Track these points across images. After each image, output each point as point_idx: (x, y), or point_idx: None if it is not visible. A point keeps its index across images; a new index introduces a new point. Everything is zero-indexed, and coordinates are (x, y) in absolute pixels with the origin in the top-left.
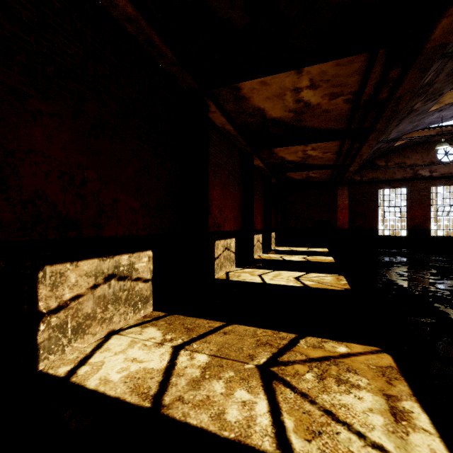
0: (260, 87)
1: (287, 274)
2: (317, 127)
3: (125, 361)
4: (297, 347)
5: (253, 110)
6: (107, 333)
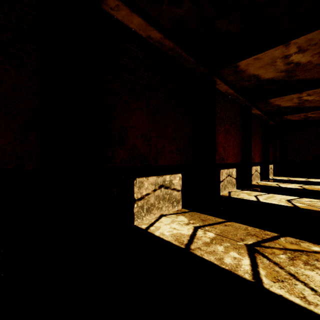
0: (253, 62)
1: (279, 197)
2: (310, 78)
3: (170, 228)
4: (277, 240)
5: (249, 77)
6: (160, 215)
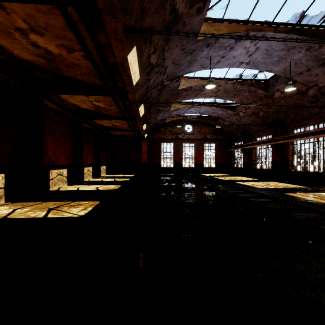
0: (71, 97)
1: (94, 186)
2: (110, 114)
3: None
4: (69, 204)
5: (72, 104)
6: None
